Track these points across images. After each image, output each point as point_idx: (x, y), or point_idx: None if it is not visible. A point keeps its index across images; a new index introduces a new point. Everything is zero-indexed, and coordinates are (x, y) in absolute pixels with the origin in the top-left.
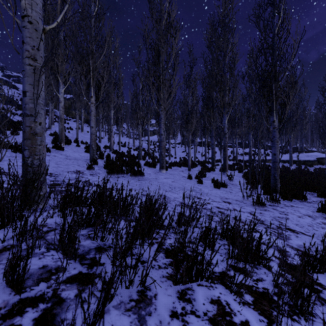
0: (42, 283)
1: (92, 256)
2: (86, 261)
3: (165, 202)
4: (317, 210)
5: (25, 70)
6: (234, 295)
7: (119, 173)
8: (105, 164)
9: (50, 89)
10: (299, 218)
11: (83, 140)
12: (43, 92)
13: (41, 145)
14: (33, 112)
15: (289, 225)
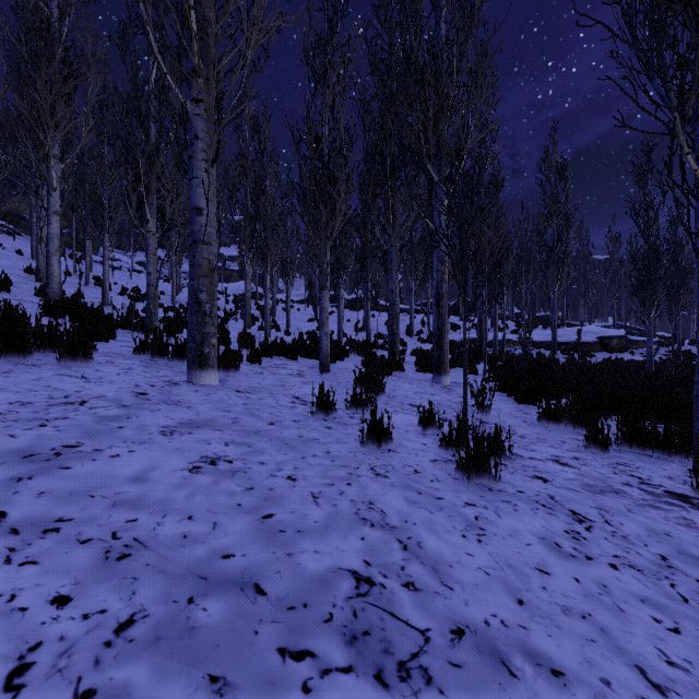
0: None
1: None
2: None
3: None
4: None
5: None
6: None
7: None
8: None
9: None
10: None
11: None
12: None
13: None
14: None
15: None
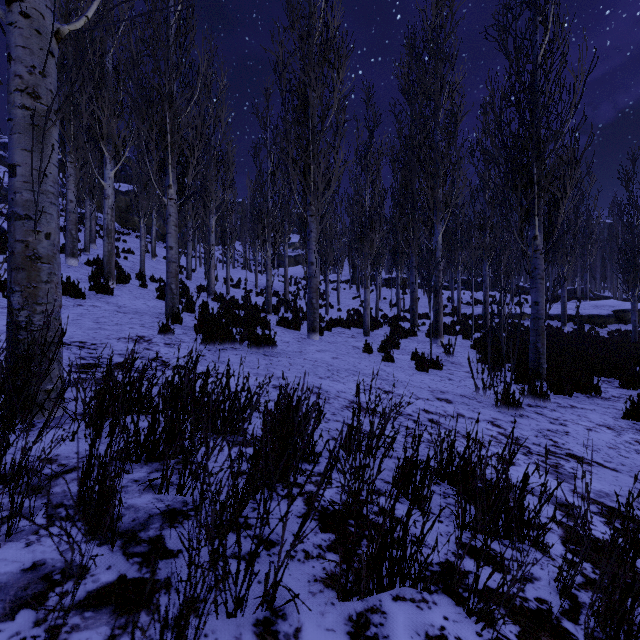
0: (24, 612)
1: (155, 535)
2: (139, 547)
3: (320, 407)
4: (623, 414)
5: (13, 118)
6: (476, 622)
7: (226, 342)
8: (197, 323)
9: (87, 173)
10: (590, 431)
11: (155, 274)
12: (54, 169)
13: (49, 283)
14: (32, 210)
15: (570, 448)
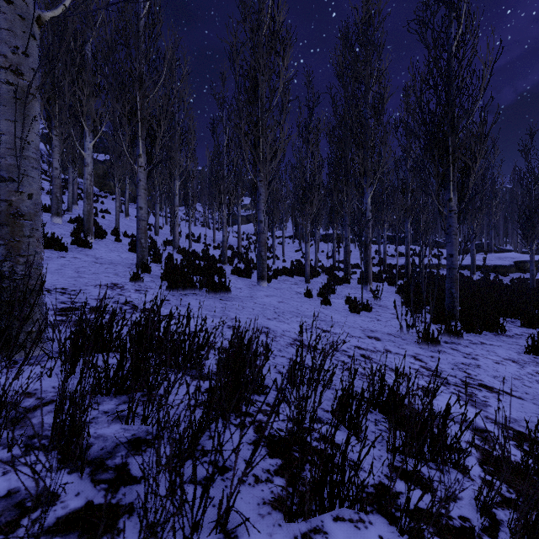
0: None
1: (120, 462)
2: (106, 474)
3: (268, 346)
4: (525, 350)
5: None
6: None
7: (188, 288)
8: (163, 272)
9: (70, 144)
10: (498, 365)
11: (128, 231)
12: (35, 137)
13: (31, 238)
14: (16, 173)
15: (482, 379)
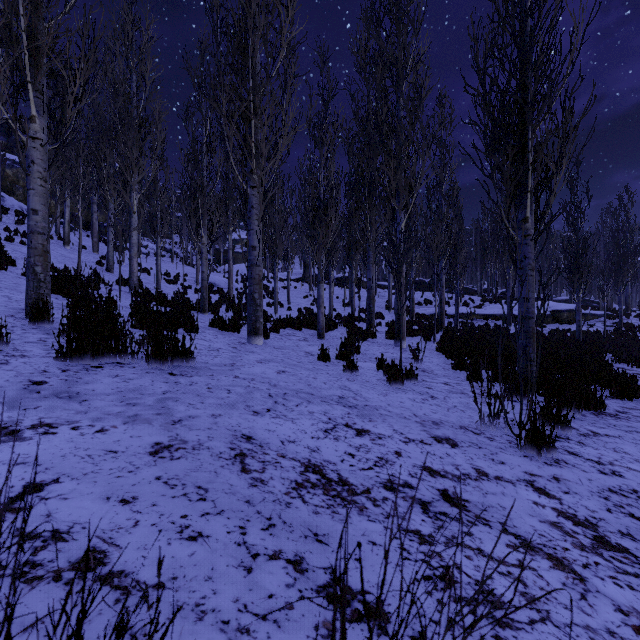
0: None
1: None
2: None
3: None
4: None
5: None
6: None
7: (107, 354)
8: (68, 325)
9: None
10: None
11: (62, 263)
12: None
13: None
14: None
15: None
